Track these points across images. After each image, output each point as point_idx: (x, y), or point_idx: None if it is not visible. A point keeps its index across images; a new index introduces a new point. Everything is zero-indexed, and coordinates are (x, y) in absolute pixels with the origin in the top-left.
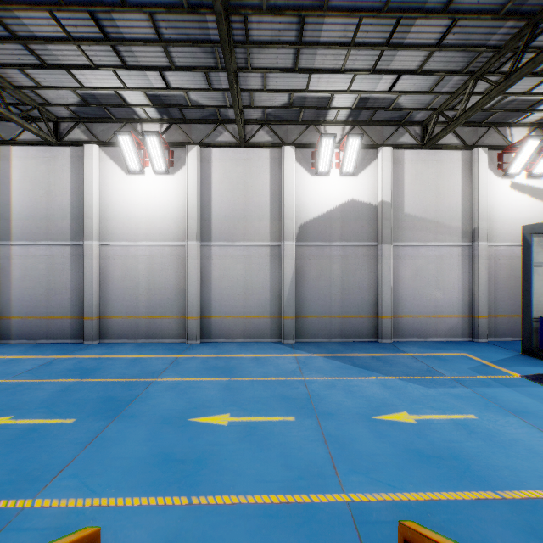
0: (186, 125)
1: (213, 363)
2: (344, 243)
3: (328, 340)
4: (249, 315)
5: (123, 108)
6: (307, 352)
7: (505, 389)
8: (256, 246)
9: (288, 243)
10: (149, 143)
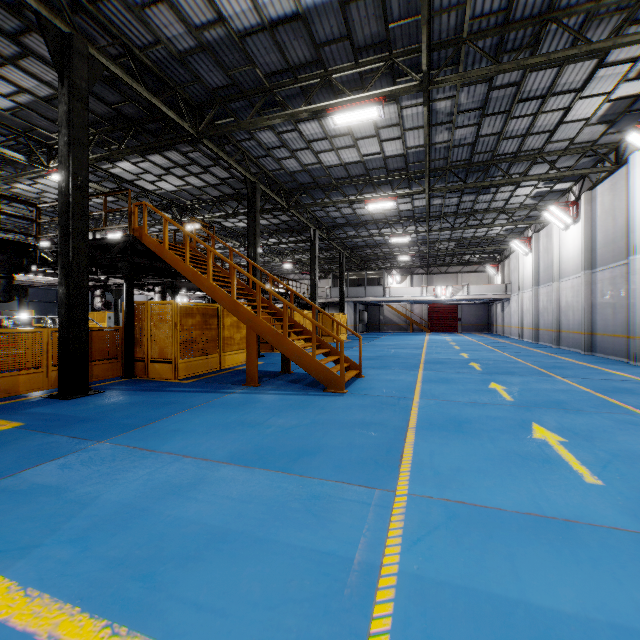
0: None
1: (639, 389)
2: None
3: None
4: None
5: None
6: None
7: None
8: None
9: None
10: None
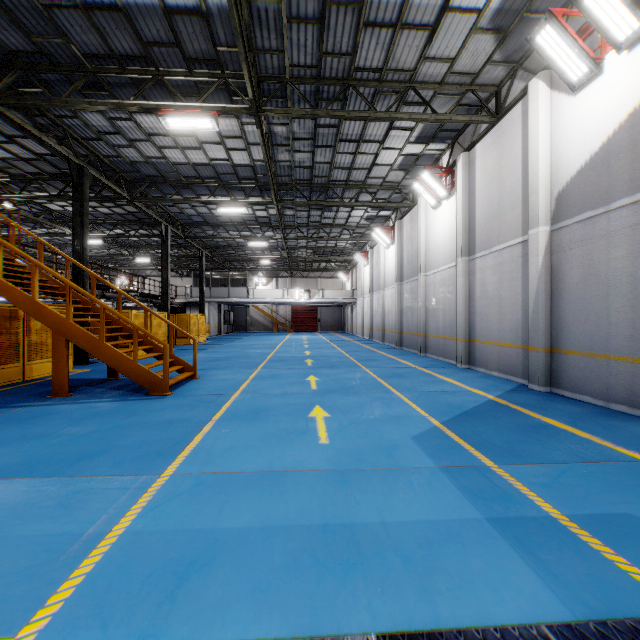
0: (461, 136)
1: (409, 373)
2: (637, 194)
3: (603, 404)
4: (503, 342)
5: (422, 158)
6: (499, 395)
7: (462, 507)
8: (509, 247)
9: (533, 231)
10: (426, 179)
